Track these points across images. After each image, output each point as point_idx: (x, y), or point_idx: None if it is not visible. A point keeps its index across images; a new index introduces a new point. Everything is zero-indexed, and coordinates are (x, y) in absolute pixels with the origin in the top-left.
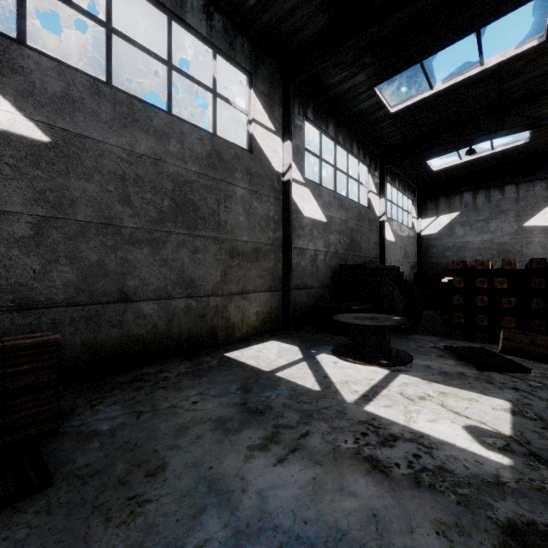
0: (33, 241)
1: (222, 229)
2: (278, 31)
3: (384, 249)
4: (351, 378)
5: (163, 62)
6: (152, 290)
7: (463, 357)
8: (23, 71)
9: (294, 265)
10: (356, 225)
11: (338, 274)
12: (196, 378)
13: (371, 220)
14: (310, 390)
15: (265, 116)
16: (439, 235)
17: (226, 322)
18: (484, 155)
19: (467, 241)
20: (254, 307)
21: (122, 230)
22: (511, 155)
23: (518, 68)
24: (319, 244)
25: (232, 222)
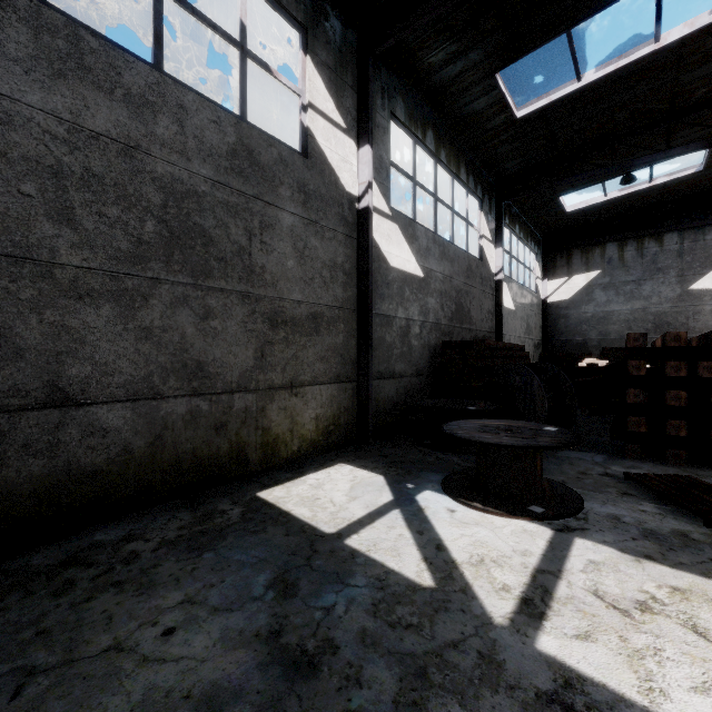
0: None
1: (256, 280)
2: None
3: (501, 320)
4: (487, 549)
5: None
6: (121, 384)
7: (671, 498)
8: None
9: (376, 341)
10: (464, 284)
11: (441, 355)
12: (191, 556)
13: (484, 278)
14: (414, 588)
15: (330, 102)
16: (573, 303)
17: (263, 435)
18: (638, 189)
19: (612, 311)
20: (312, 409)
21: (54, 271)
22: (675, 190)
23: (709, 49)
24: (413, 310)
25: (274, 268)
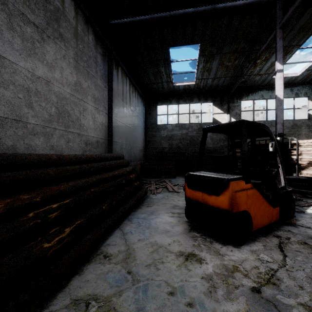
0: None
1: None
2: None
3: None
4: None
5: None
6: None
7: None
8: None
9: None
10: None
11: None
12: None
13: None
14: None
15: None
16: None
17: None
18: None
19: None
20: None
21: None
22: None
23: None
24: None
25: None
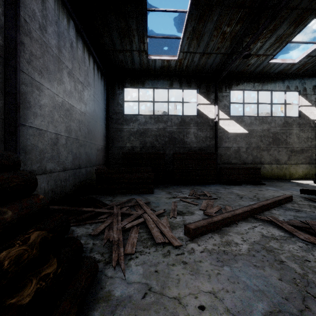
0: (245, 152)
1: (288, 144)
2: (312, 73)
3: None
4: None
5: (270, 104)
6: (267, 162)
7: None
8: (244, 121)
9: None
10: None
11: None
12: (282, 182)
13: None
14: None
15: (306, 101)
16: None
17: (289, 172)
18: None
19: None
20: (301, 169)
21: (260, 148)
22: None
23: None
24: None
25: (291, 141)
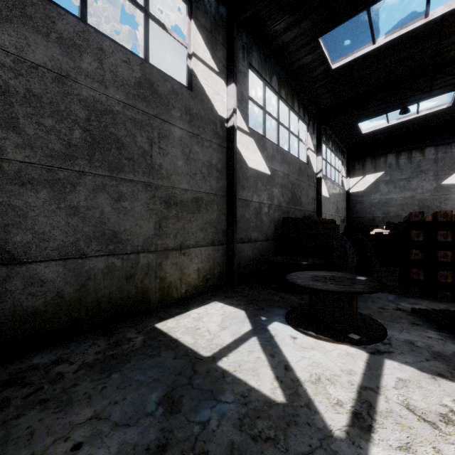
0: None
1: (155, 174)
2: None
3: (320, 204)
4: (322, 369)
5: None
6: (55, 247)
7: (448, 328)
8: None
9: (239, 217)
10: (297, 180)
11: (282, 227)
12: (102, 377)
13: (309, 176)
14: (270, 403)
15: (208, 53)
16: (366, 193)
17: (161, 282)
18: (409, 119)
19: (391, 198)
20: (195, 264)
21: (2, 164)
22: (432, 119)
23: None
24: (263, 196)
25: (168, 166)
